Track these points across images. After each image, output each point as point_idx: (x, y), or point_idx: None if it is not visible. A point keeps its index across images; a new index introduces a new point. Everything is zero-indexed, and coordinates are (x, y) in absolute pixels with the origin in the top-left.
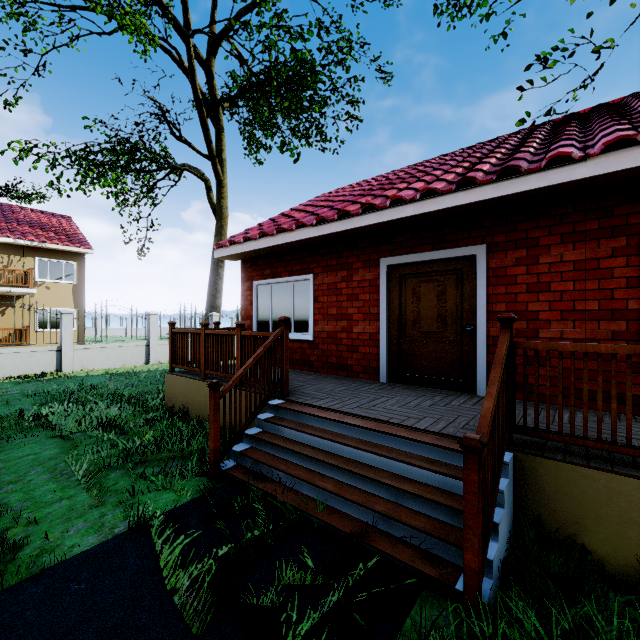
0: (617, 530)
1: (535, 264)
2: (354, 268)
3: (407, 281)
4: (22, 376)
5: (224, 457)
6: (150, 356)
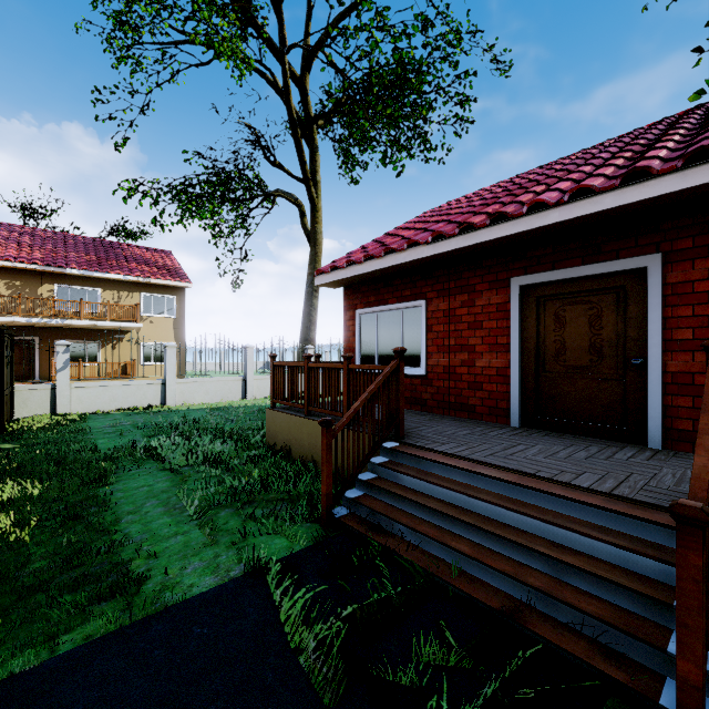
0: None
1: None
2: (477, 291)
3: (547, 304)
4: (131, 408)
5: (336, 503)
6: (246, 391)
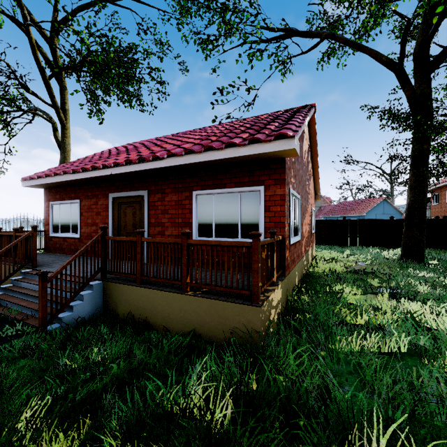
0: (124, 305)
1: (164, 201)
2: (99, 197)
3: (121, 206)
4: None
5: None
6: None
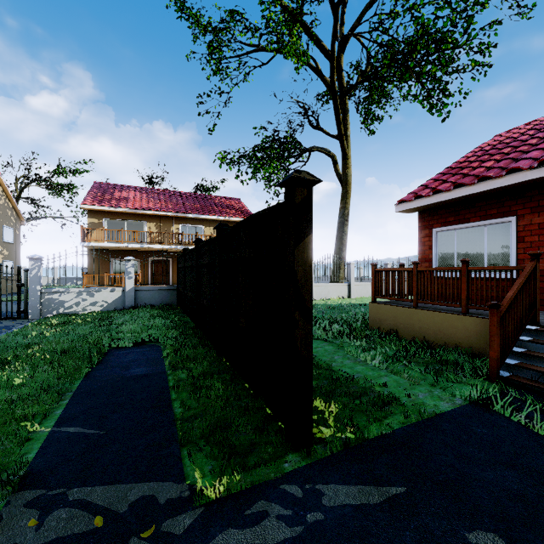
0: None
1: None
2: None
3: None
4: None
5: (501, 366)
6: None
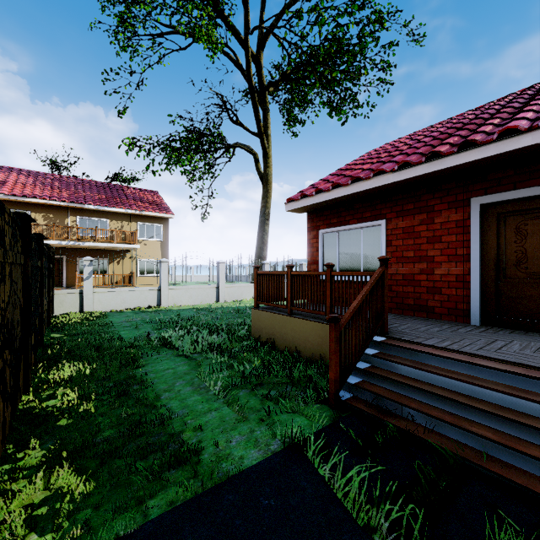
0: None
1: None
2: (436, 210)
3: (507, 219)
4: (136, 308)
5: (341, 388)
6: (219, 296)
